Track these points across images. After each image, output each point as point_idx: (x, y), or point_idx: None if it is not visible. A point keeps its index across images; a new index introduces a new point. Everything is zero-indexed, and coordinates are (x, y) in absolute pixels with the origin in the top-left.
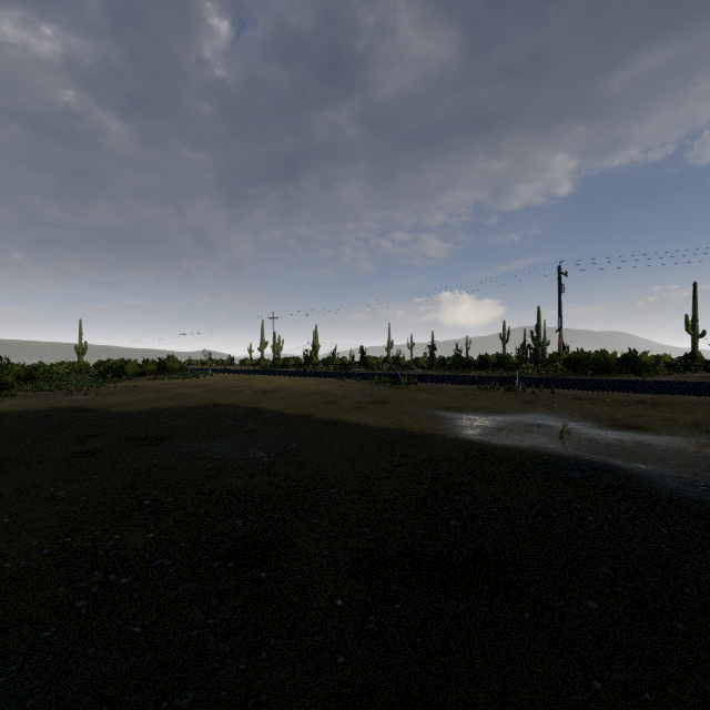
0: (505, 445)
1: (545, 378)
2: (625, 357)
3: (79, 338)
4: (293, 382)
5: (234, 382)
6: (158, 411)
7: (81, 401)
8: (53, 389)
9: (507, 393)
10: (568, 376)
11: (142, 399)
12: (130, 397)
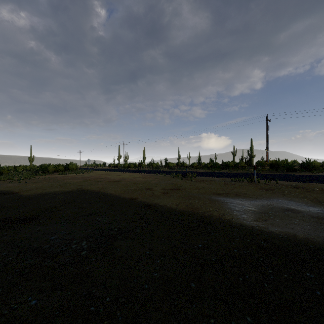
0: (282, 232)
1: (263, 174)
2: (304, 163)
3: (30, 154)
4: (130, 175)
5: (101, 175)
6: (45, 194)
7: (12, 186)
8: (6, 179)
9: (250, 183)
10: (273, 172)
11: (45, 186)
12: (40, 184)
